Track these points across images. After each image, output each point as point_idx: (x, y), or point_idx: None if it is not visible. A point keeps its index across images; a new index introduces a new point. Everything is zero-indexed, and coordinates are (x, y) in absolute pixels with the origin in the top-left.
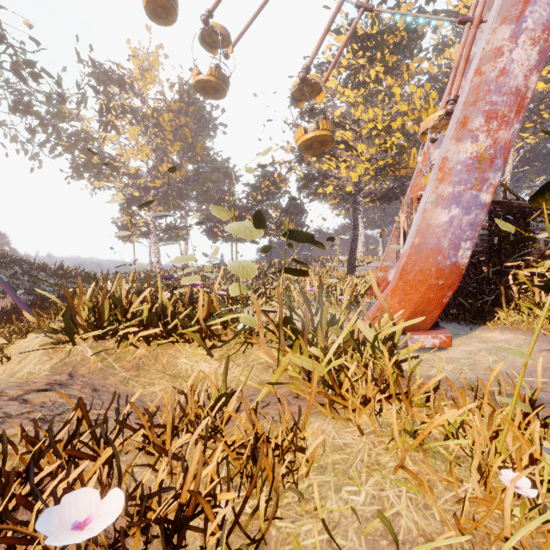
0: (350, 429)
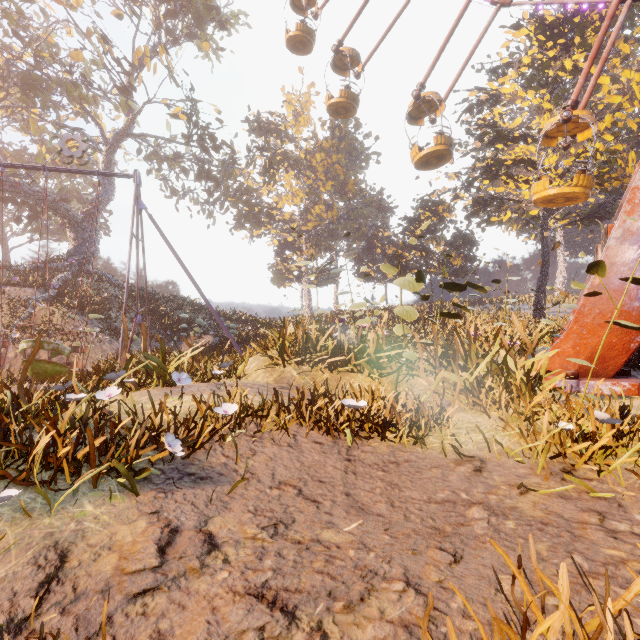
0: (482, 417)
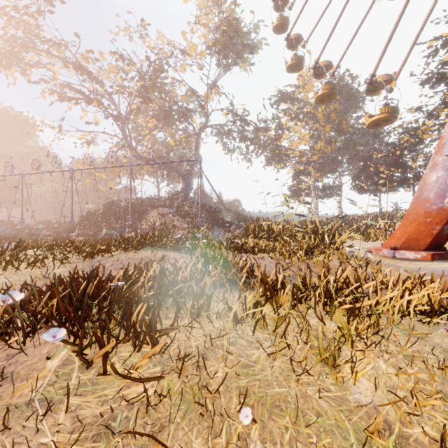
0: None
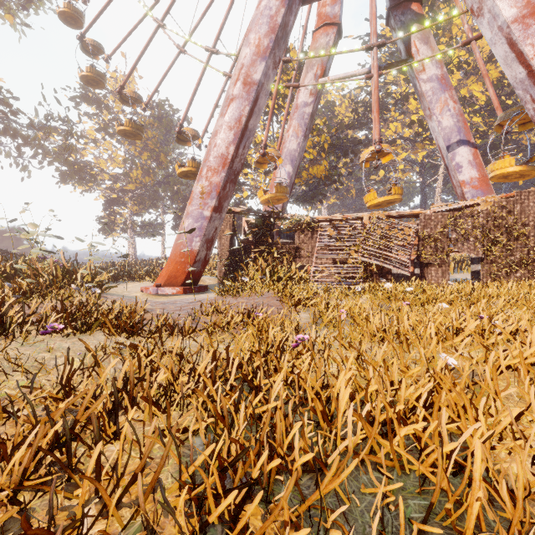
0: None
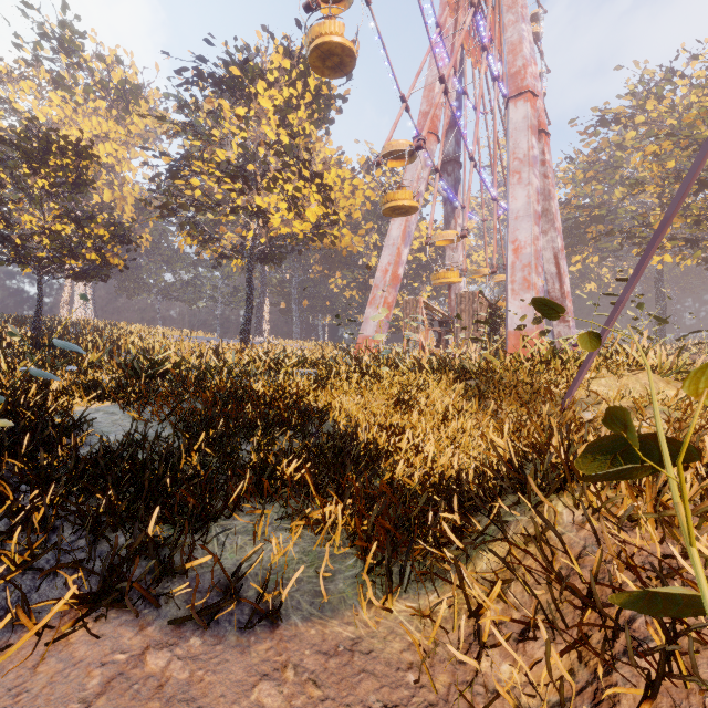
0: None
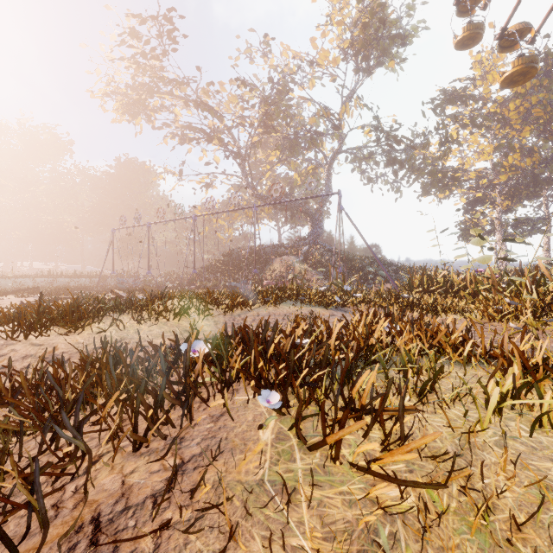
0: None
